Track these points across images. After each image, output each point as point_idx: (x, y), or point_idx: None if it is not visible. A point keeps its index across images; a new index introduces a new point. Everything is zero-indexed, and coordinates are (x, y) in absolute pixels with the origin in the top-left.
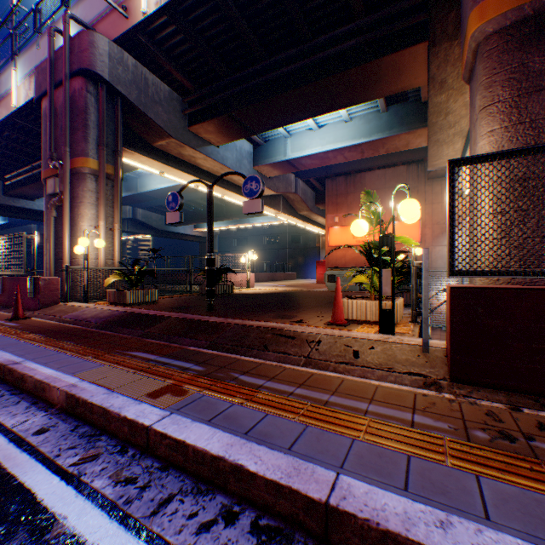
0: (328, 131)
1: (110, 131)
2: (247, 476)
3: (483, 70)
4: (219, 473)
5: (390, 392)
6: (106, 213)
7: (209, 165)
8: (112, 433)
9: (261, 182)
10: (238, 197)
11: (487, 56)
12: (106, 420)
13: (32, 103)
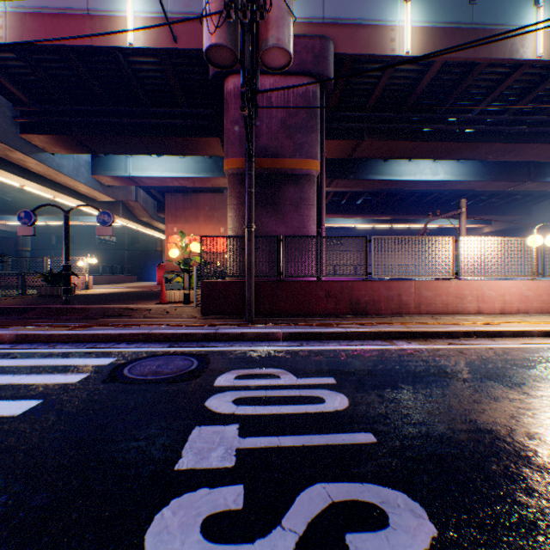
0: (166, 161)
1: None
2: (124, 335)
3: (229, 188)
4: (113, 338)
5: (178, 320)
6: None
7: (42, 169)
8: (56, 342)
9: (113, 216)
10: (73, 201)
11: (230, 183)
12: (51, 338)
13: None
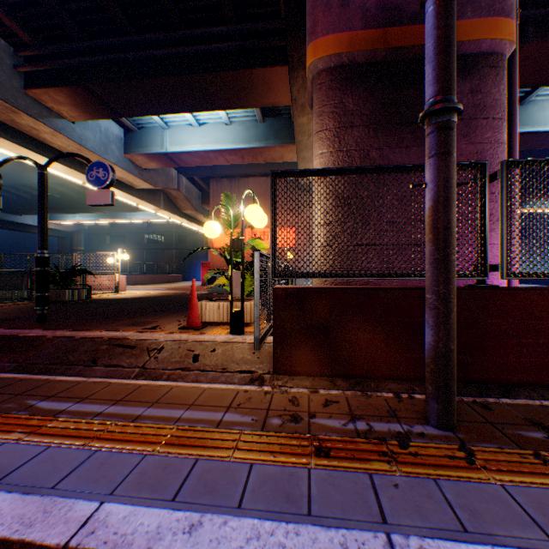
0: (209, 130)
1: None
2: None
3: (317, 100)
4: None
5: (215, 393)
6: None
7: (61, 143)
8: None
9: (112, 171)
10: None
11: (319, 89)
12: None
13: None
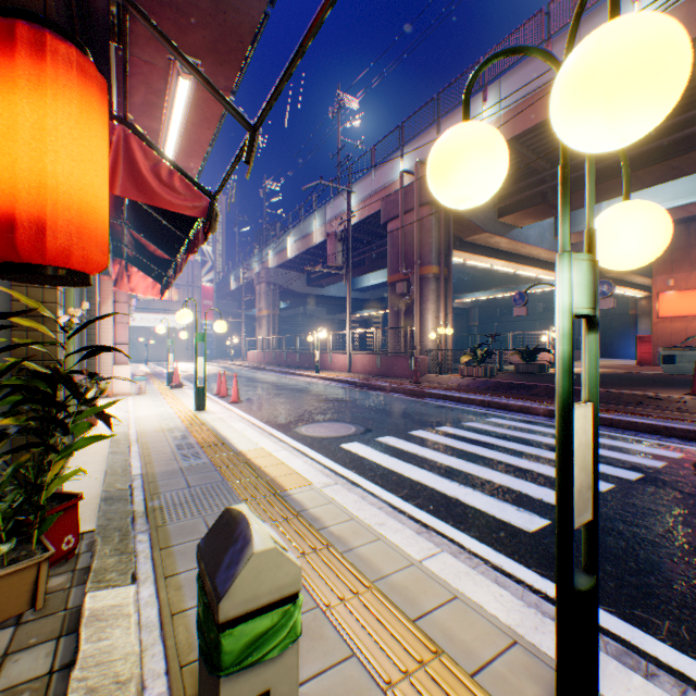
0: (662, 187)
1: (443, 241)
2: (670, 428)
3: None
4: (655, 430)
5: None
6: (443, 306)
7: (509, 246)
8: None
9: (612, 285)
10: (531, 270)
11: None
12: None
13: (364, 220)
